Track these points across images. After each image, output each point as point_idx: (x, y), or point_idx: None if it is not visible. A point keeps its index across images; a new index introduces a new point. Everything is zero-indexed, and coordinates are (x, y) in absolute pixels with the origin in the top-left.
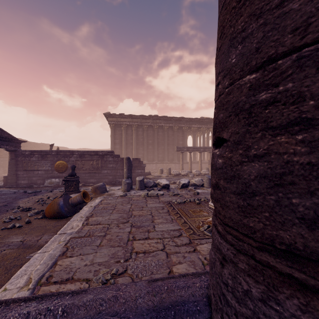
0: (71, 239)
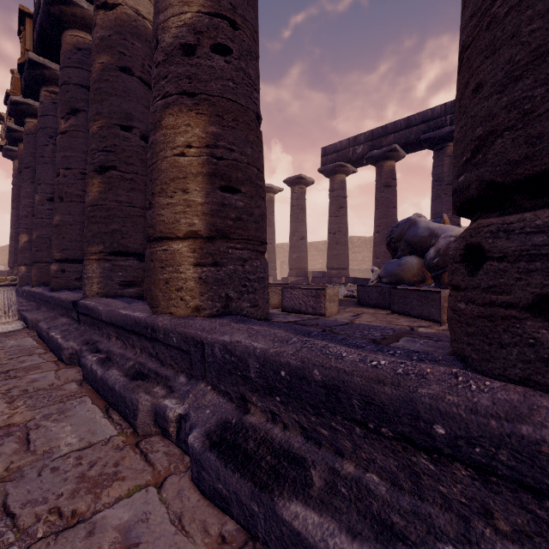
0: None
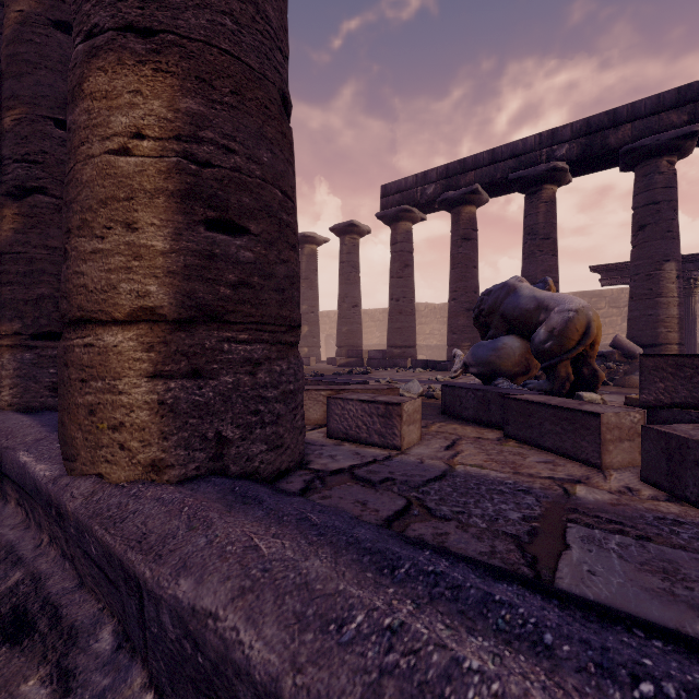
0: None
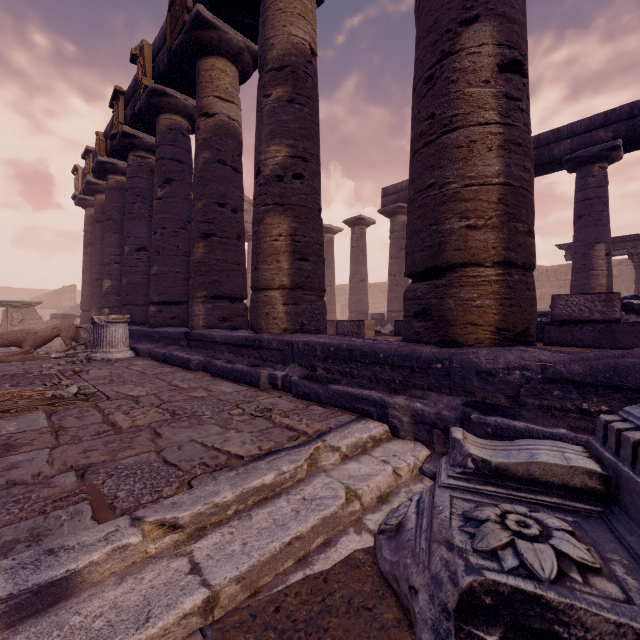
0: (123, 511)
